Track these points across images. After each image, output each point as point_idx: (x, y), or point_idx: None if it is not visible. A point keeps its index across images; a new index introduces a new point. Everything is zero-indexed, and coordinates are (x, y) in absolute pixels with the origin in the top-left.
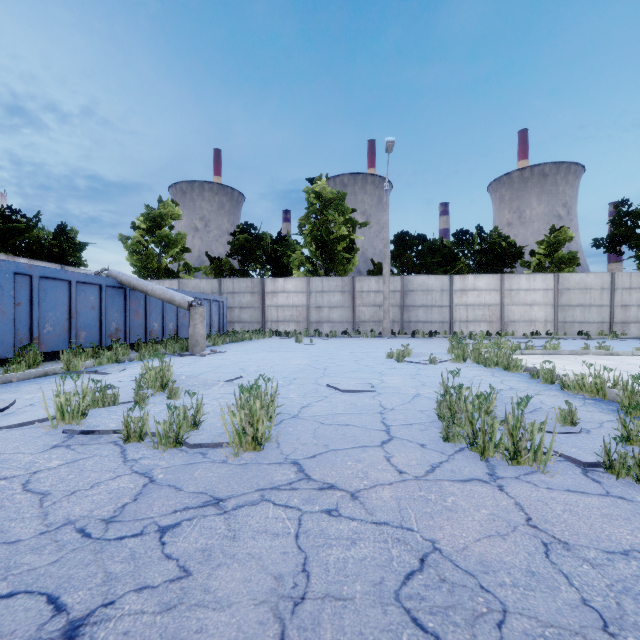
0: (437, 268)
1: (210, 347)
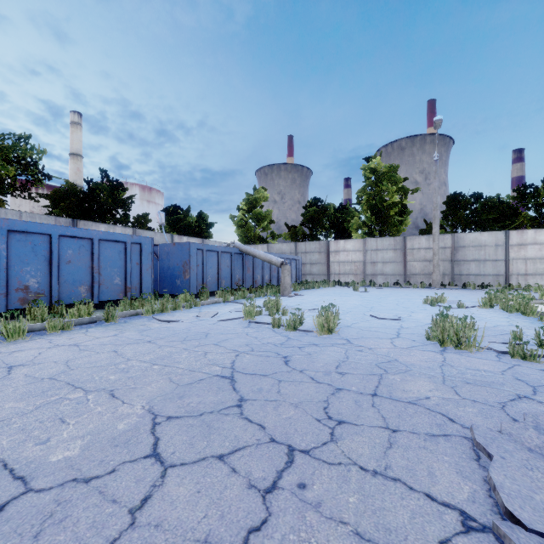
0: (493, 224)
1: (292, 292)
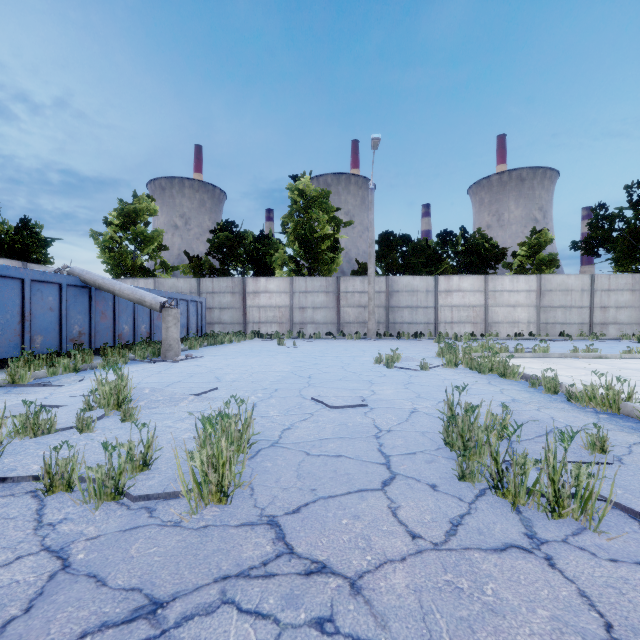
0: (422, 269)
1: (186, 351)
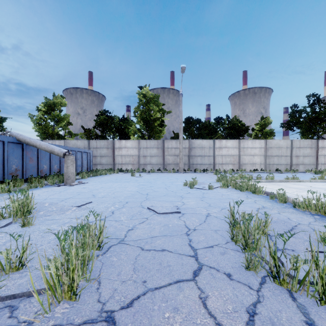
0: (207, 136)
1: (79, 179)
